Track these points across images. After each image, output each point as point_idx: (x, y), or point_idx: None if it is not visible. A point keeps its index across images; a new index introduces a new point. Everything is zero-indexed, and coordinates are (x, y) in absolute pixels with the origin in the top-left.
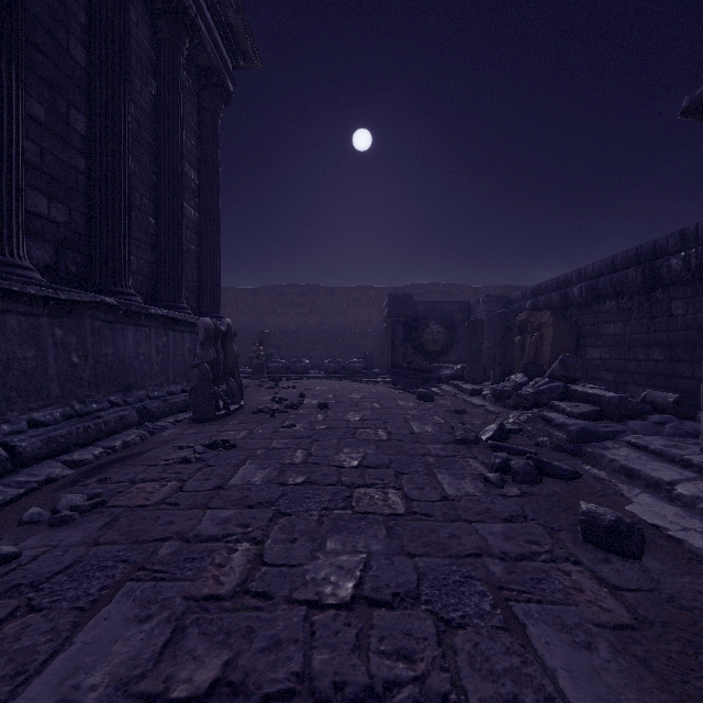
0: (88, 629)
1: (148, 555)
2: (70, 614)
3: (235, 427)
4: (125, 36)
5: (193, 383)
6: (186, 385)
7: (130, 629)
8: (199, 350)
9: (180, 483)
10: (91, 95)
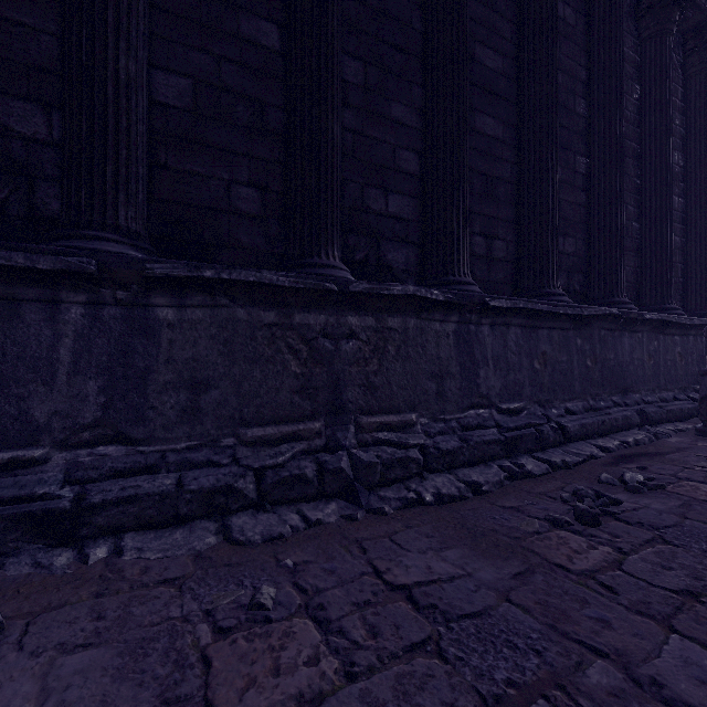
0: None
1: None
2: None
3: None
4: (620, 64)
5: (704, 392)
6: (676, 392)
7: None
8: None
9: None
10: (589, 136)
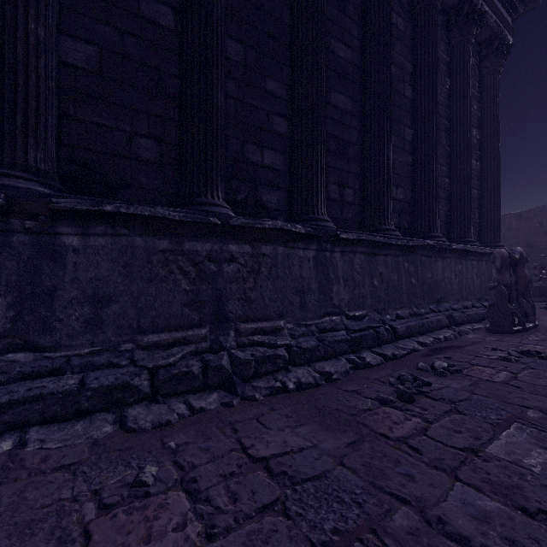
0: (504, 436)
1: (519, 412)
2: (486, 424)
3: (538, 343)
4: (435, 62)
5: (491, 301)
6: (474, 301)
7: (536, 448)
8: (495, 275)
9: (512, 374)
10: (414, 113)
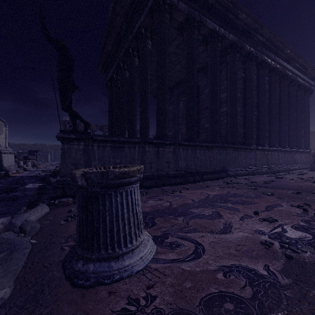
0: None
1: None
2: None
3: None
4: (295, 104)
5: (310, 163)
6: (303, 164)
7: None
8: (311, 157)
9: None
10: (289, 116)
